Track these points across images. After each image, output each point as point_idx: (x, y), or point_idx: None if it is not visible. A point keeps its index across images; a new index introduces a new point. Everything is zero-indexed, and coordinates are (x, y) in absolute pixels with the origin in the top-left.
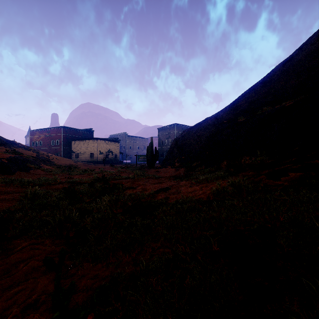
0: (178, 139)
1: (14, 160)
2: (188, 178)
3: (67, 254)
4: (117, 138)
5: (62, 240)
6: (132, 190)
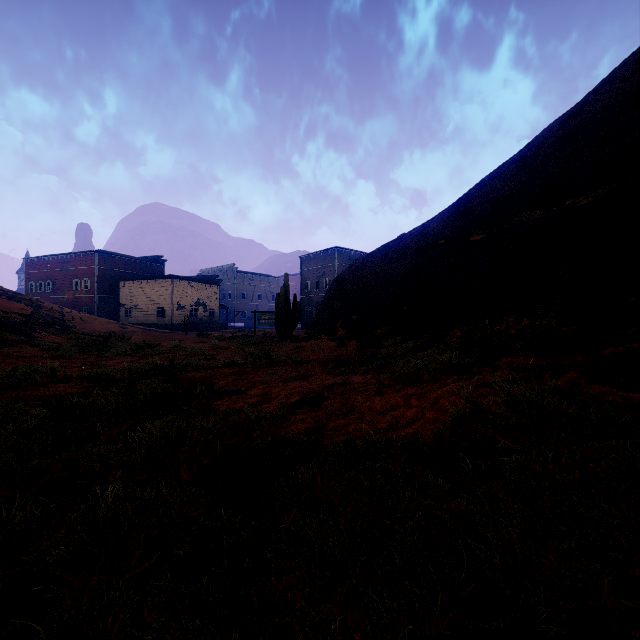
0: (342, 278)
1: None
2: (368, 367)
3: None
4: (215, 277)
5: None
6: (235, 400)
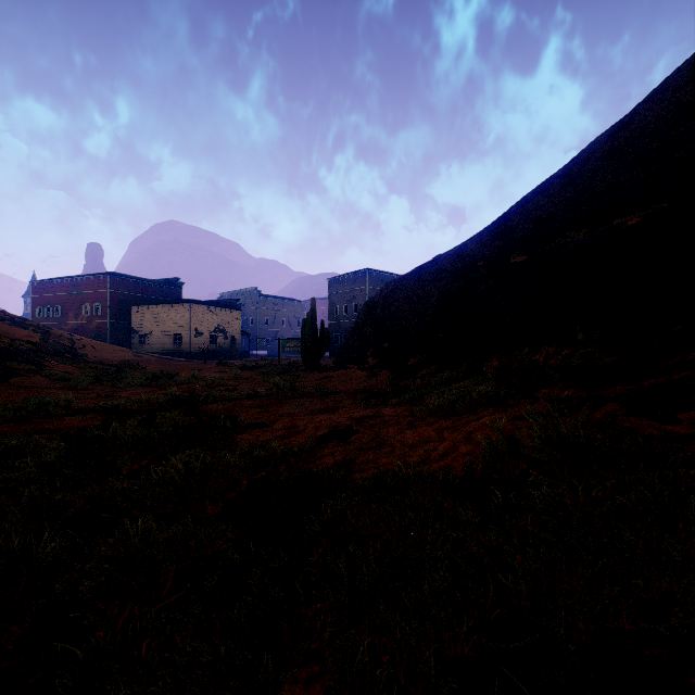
0: (373, 303)
1: None
2: (401, 399)
3: None
4: (236, 301)
5: None
6: (260, 434)
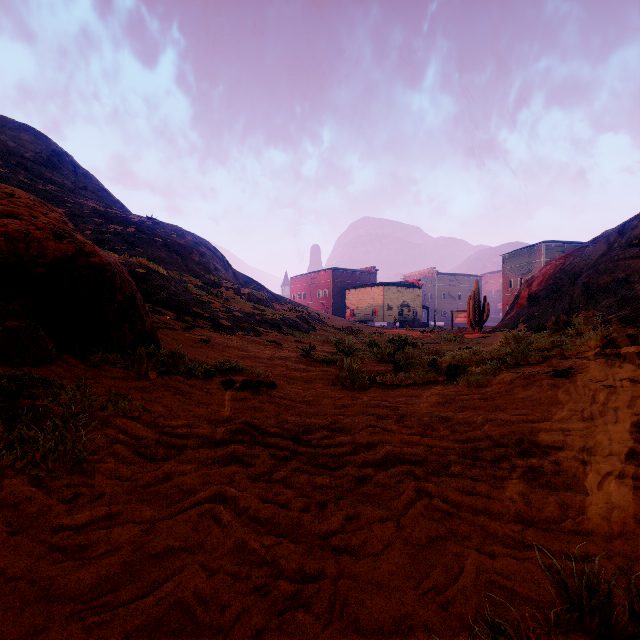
0: (531, 280)
1: (302, 319)
2: None
3: (390, 364)
4: (417, 281)
5: (384, 362)
6: None
